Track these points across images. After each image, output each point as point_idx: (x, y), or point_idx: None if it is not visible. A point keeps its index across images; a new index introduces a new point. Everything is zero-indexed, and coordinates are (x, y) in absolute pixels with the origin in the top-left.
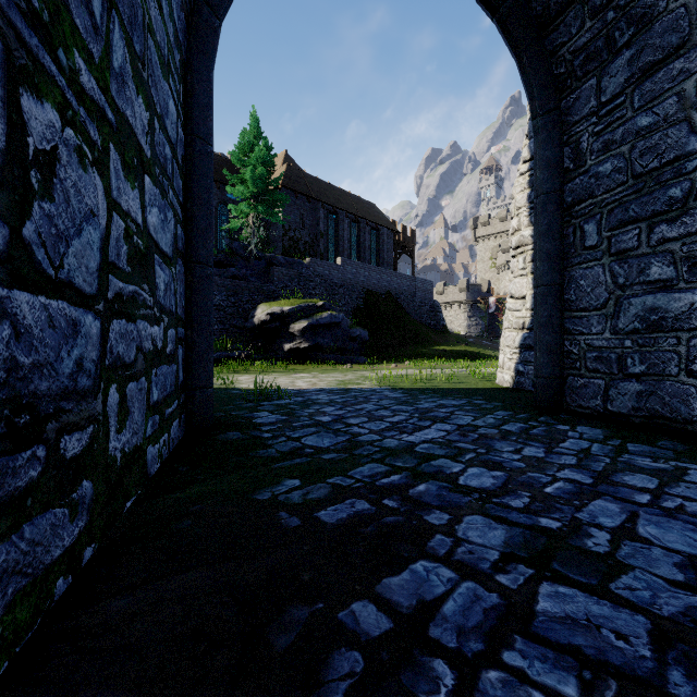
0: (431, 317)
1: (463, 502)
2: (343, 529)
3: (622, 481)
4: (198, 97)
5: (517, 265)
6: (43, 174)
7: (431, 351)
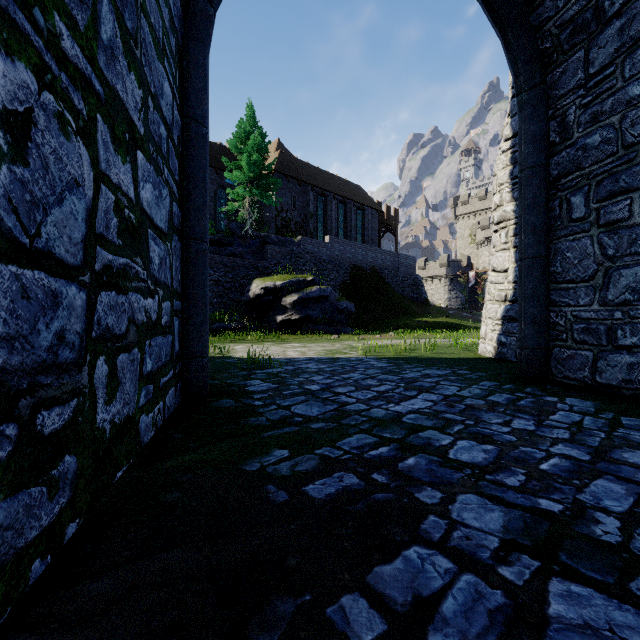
0: (414, 290)
1: (455, 478)
2: (331, 506)
3: (622, 459)
4: (194, 82)
5: (499, 239)
6: (14, 136)
7: (414, 322)
